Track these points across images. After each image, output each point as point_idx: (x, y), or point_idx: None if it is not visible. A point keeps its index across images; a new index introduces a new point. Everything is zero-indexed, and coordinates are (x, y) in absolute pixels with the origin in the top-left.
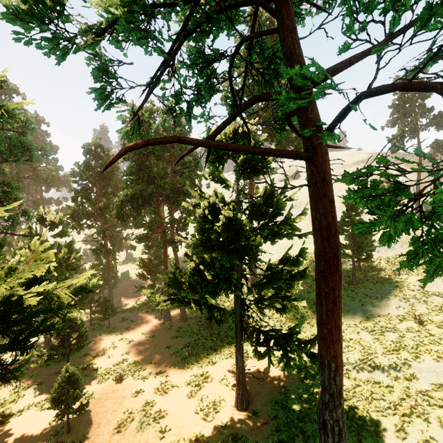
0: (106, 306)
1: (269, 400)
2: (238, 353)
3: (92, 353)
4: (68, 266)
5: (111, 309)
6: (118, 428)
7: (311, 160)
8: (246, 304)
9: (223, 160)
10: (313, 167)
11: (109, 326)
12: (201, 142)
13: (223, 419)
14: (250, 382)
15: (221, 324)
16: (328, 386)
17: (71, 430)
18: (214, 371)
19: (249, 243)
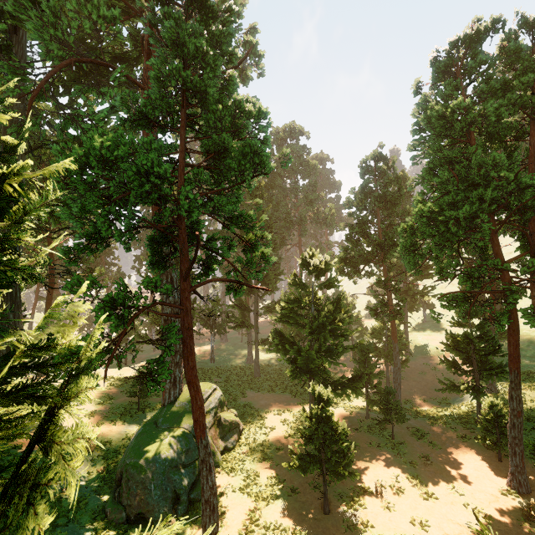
0: (387, 403)
1: None
2: None
3: (363, 477)
4: (335, 330)
5: (395, 409)
6: None
7: None
8: None
9: None
10: None
11: (391, 435)
12: None
13: None
14: None
15: None
16: None
17: None
18: None
19: None
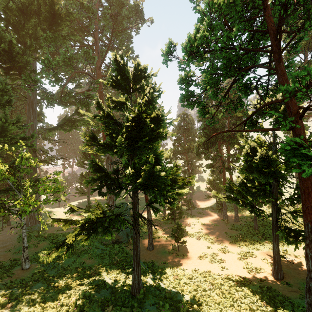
0: (189, 202)
1: (302, 282)
2: (274, 241)
3: (184, 224)
4: None
5: (192, 205)
6: (199, 257)
7: (293, 130)
8: (279, 210)
9: (255, 125)
10: (294, 132)
11: (191, 214)
12: (237, 131)
13: (262, 278)
14: (287, 268)
15: (259, 216)
16: (308, 236)
17: (179, 250)
18: (258, 253)
19: (277, 169)
